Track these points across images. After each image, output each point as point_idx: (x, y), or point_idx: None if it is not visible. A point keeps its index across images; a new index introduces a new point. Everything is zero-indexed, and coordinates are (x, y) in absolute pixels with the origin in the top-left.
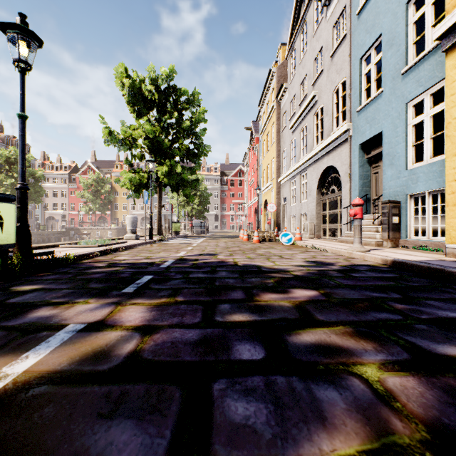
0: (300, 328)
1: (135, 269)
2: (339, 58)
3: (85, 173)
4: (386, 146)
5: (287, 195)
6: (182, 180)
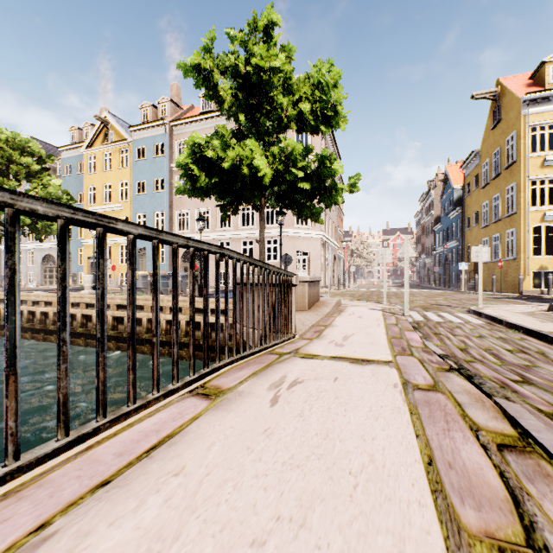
0: None
1: None
2: None
3: None
4: (73, 257)
5: None
6: None
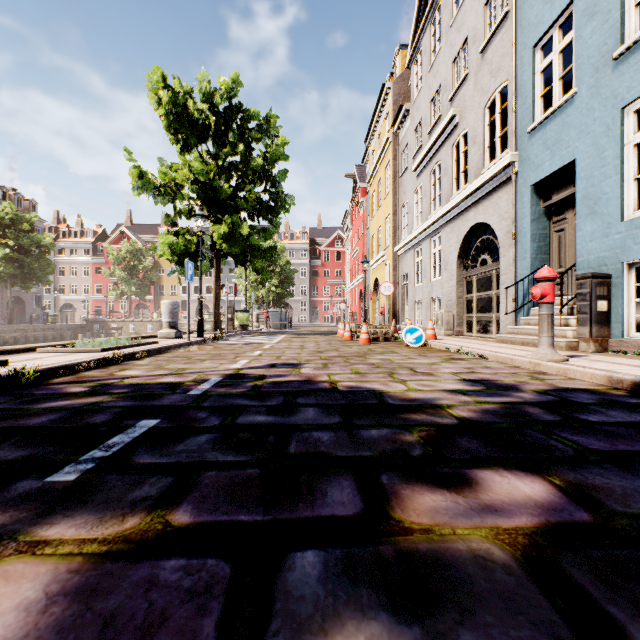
0: None
1: (134, 401)
2: (495, 51)
3: (116, 242)
4: (582, 184)
5: (409, 271)
6: (250, 247)
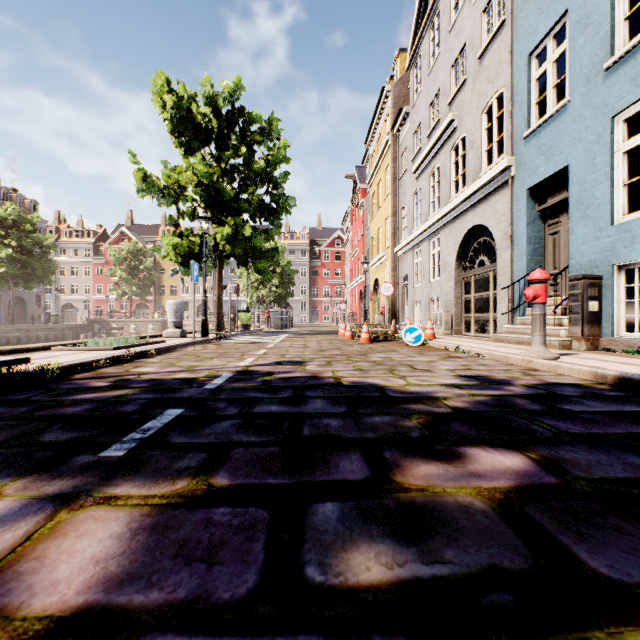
0: (570, 629)
1: (156, 394)
2: (493, 58)
3: (117, 242)
4: (575, 189)
5: (408, 271)
6: (252, 248)
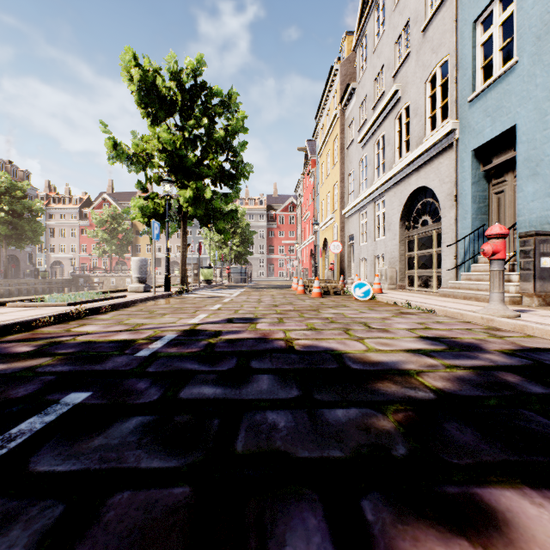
0: None
1: (75, 365)
2: (436, 29)
3: (99, 207)
4: (524, 147)
5: (355, 231)
6: (213, 210)
